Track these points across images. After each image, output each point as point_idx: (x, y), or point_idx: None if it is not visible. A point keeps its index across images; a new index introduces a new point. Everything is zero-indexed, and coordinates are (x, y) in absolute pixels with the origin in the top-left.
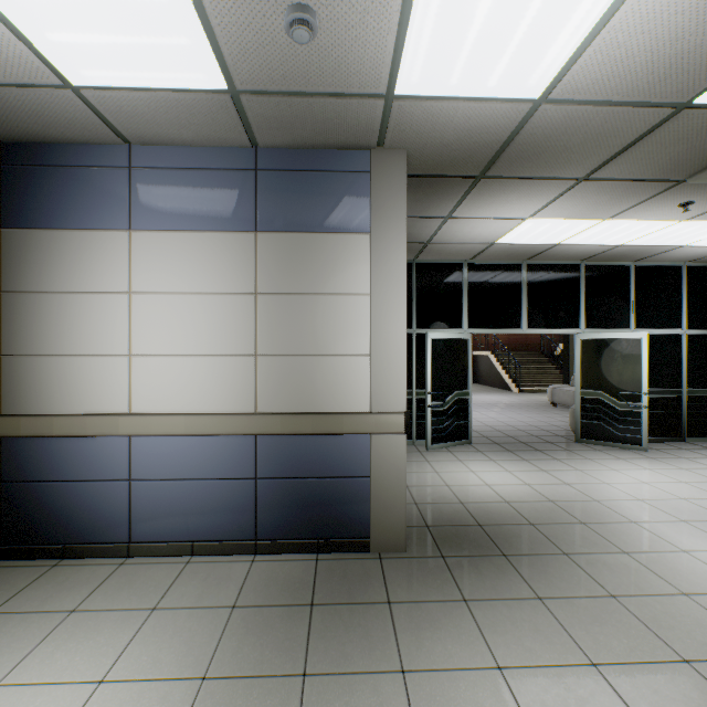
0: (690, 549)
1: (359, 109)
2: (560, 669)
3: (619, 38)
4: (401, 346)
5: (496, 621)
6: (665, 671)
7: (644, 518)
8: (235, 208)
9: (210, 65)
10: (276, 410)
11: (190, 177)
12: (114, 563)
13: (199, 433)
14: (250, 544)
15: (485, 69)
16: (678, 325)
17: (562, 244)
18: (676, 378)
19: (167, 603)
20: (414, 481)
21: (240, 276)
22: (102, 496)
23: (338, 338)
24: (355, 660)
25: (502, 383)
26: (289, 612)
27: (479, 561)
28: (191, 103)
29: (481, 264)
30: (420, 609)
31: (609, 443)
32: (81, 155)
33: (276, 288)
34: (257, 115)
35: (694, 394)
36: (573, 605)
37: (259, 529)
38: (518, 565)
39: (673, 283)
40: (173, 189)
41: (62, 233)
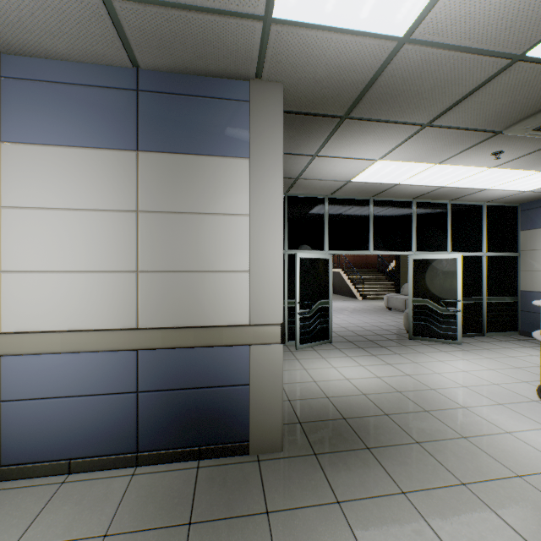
0: (512, 430)
1: (238, 32)
2: None
3: None
4: (278, 263)
5: (369, 524)
6: None
7: (471, 403)
8: (116, 126)
9: None
10: (158, 324)
11: (67, 92)
12: None
13: (76, 350)
14: (131, 456)
15: None
16: (480, 249)
17: (401, 184)
18: (479, 288)
19: (29, 540)
20: (287, 378)
21: (120, 194)
22: None
23: (219, 255)
24: None
25: (350, 293)
26: (165, 536)
27: (347, 456)
28: (59, 4)
29: (338, 199)
30: (297, 517)
31: (433, 339)
32: None
33: (158, 207)
34: (134, 28)
35: (490, 301)
36: (433, 498)
37: (140, 441)
38: (381, 457)
39: (476, 217)
40: (49, 103)
41: None
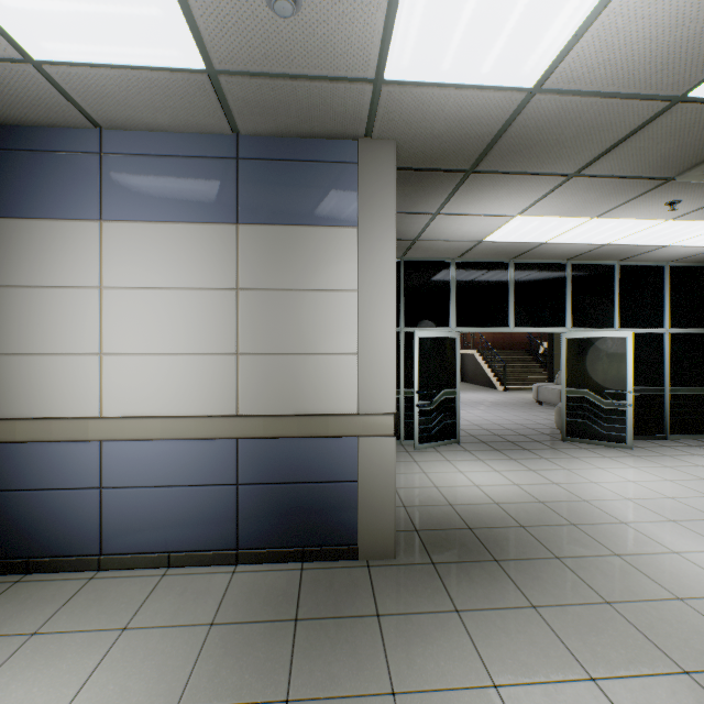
0: (681, 550)
1: (346, 95)
2: (558, 686)
3: (618, 22)
4: (390, 344)
5: (490, 633)
6: (666, 684)
7: (633, 518)
8: (215, 198)
9: (185, 41)
10: (259, 412)
11: (166, 165)
12: (83, 578)
13: (176, 437)
14: (231, 553)
15: (479, 53)
16: (661, 324)
17: (550, 243)
18: (659, 376)
19: (139, 622)
20: (402, 482)
21: (220, 271)
22: (70, 505)
23: (324, 336)
24: (342, 681)
25: (487, 382)
26: (272, 629)
27: (471, 567)
28: (166, 83)
29: (468, 262)
30: (410, 621)
31: (594, 441)
32: (47, 139)
33: (259, 284)
34: (238, 99)
35: (676, 393)
36: (568, 614)
37: (240, 538)
38: (510, 570)
39: (656, 282)
40: (148, 177)
41: (26, 223)
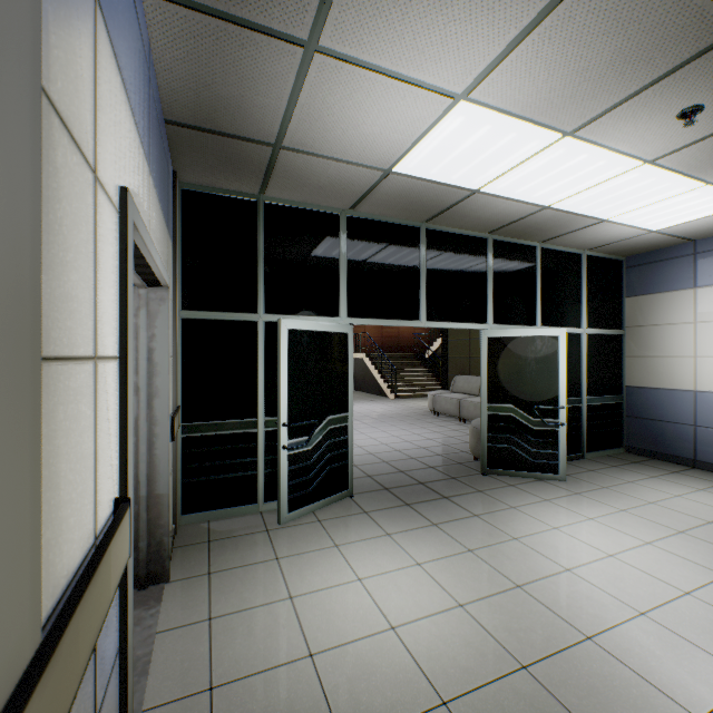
0: None
1: None
2: None
3: None
4: None
5: None
6: None
7: (701, 692)
8: None
9: None
10: None
11: None
12: None
13: None
14: None
15: None
16: (579, 323)
17: (482, 193)
18: (577, 384)
19: None
20: (236, 653)
21: None
22: None
23: None
24: None
25: (377, 389)
26: None
27: None
28: None
29: (366, 220)
30: None
31: (522, 473)
32: None
33: None
34: None
35: (591, 403)
36: None
37: None
38: None
39: (574, 273)
40: None
41: None
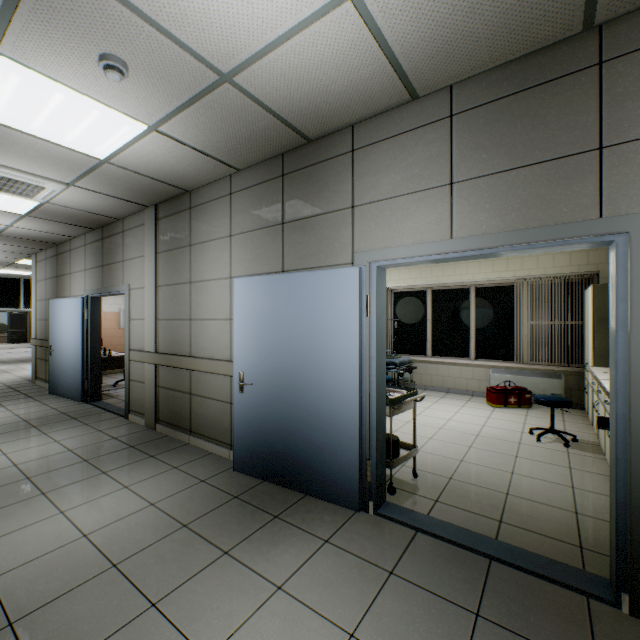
0: None
1: None
2: None
3: None
4: None
5: None
6: None
7: None
8: None
9: None
10: None
11: None
12: None
13: None
14: None
15: None
16: None
17: None
18: None
19: None
20: None
21: None
22: None
23: None
24: None
25: None
26: None
27: None
28: None
29: None
30: None
31: None
32: None
33: None
34: None
35: None
36: None
37: None
38: None
39: None
40: None
41: None
